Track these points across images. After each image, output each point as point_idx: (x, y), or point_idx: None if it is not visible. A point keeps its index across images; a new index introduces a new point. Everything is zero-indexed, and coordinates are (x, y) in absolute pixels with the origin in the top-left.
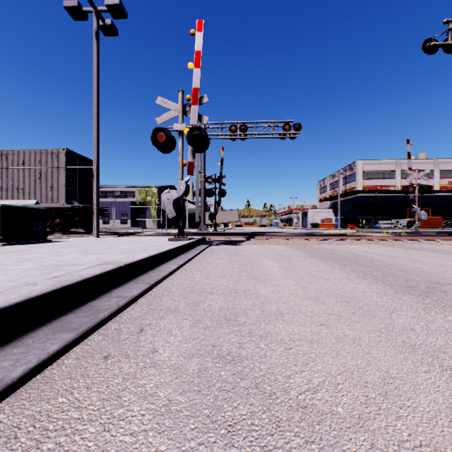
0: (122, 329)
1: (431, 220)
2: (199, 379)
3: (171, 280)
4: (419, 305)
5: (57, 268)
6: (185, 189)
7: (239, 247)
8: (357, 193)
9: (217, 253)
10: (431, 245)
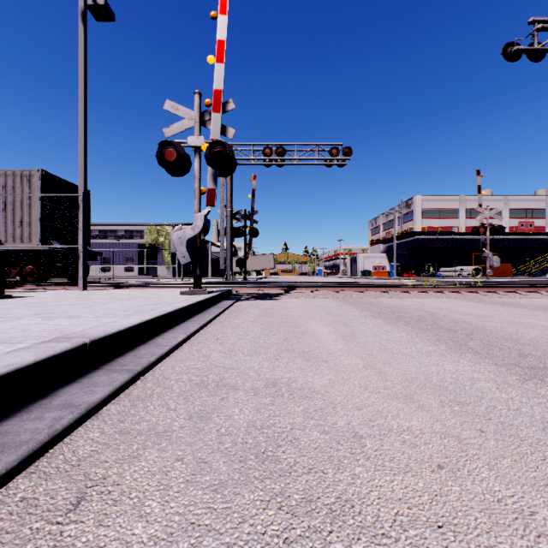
0: (37, 499)
1: (500, 267)
2: None
3: (172, 360)
4: None
5: None
6: (203, 225)
7: (276, 303)
8: (415, 234)
9: (247, 312)
10: (514, 298)
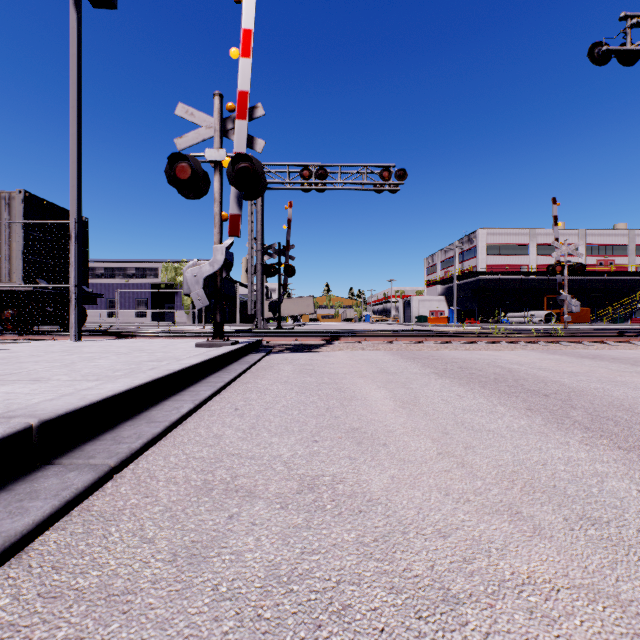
0: None
1: (577, 313)
2: None
3: (167, 445)
4: None
5: None
6: (225, 260)
7: (316, 356)
8: (478, 274)
9: (279, 368)
10: (603, 350)
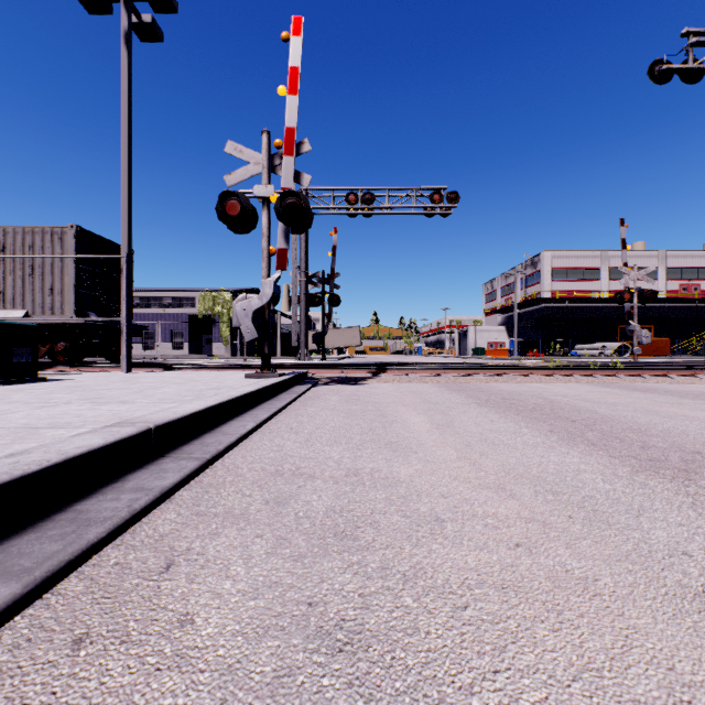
0: (130, 564)
1: (655, 344)
2: (273, 704)
3: (242, 450)
4: (682, 498)
5: (28, 434)
6: (273, 294)
7: (362, 388)
8: (542, 302)
9: (326, 398)
10: (662, 384)
